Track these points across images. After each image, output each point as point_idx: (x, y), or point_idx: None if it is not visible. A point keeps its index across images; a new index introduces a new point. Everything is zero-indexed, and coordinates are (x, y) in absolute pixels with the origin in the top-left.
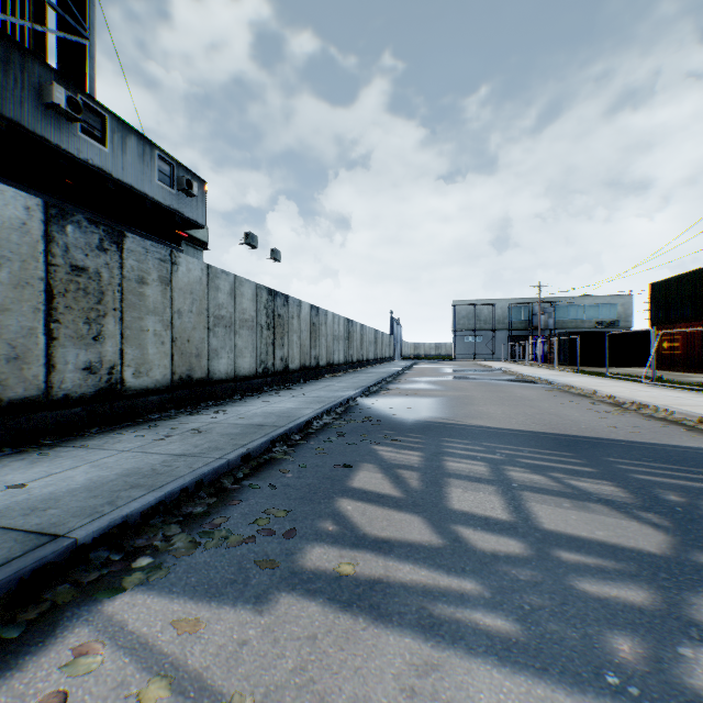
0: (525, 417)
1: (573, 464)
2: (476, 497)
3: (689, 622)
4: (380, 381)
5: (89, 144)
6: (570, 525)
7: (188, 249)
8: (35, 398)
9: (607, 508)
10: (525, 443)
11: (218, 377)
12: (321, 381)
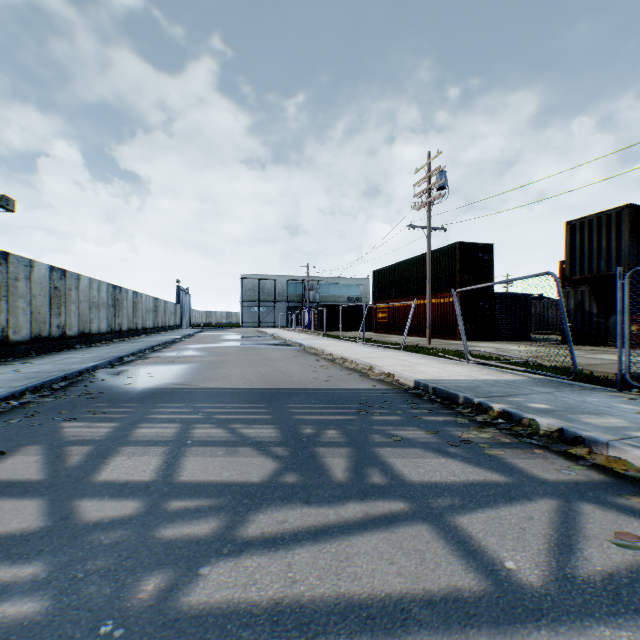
0: (256, 376)
1: (259, 413)
2: (137, 462)
3: (231, 539)
4: (144, 350)
5: None
6: (206, 472)
7: None
8: None
9: (253, 449)
10: (235, 399)
11: None
12: (64, 353)
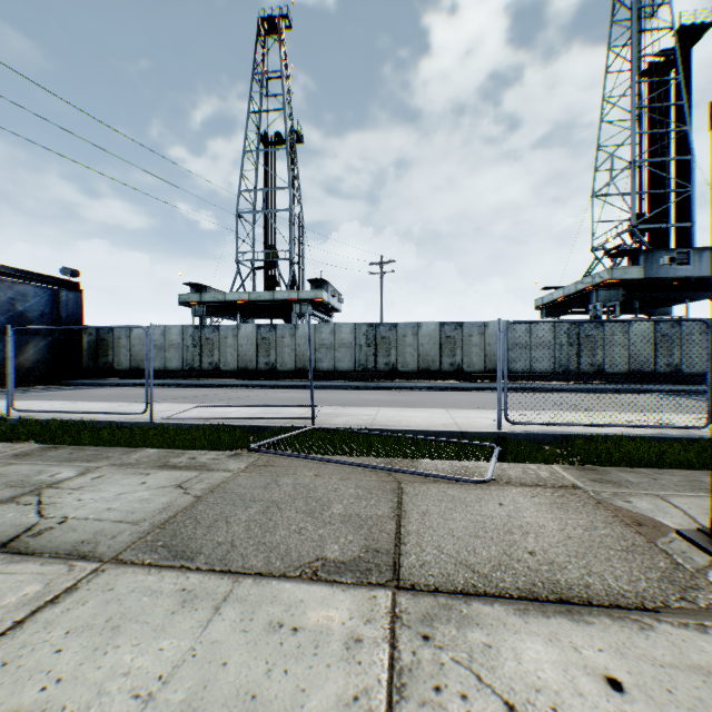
0: None
1: None
2: None
3: None
4: None
5: (678, 269)
6: None
7: None
8: (649, 372)
9: None
10: None
11: None
12: None
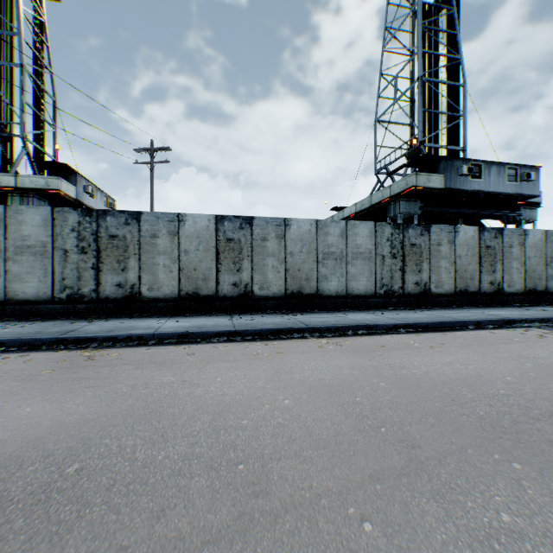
0: None
1: None
2: None
3: None
4: None
5: (473, 182)
6: None
7: (523, 211)
8: (475, 292)
9: None
10: None
11: (551, 291)
12: None
